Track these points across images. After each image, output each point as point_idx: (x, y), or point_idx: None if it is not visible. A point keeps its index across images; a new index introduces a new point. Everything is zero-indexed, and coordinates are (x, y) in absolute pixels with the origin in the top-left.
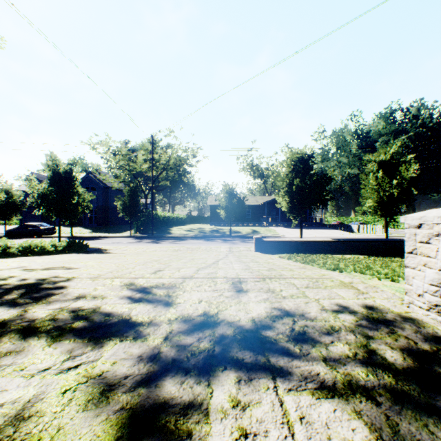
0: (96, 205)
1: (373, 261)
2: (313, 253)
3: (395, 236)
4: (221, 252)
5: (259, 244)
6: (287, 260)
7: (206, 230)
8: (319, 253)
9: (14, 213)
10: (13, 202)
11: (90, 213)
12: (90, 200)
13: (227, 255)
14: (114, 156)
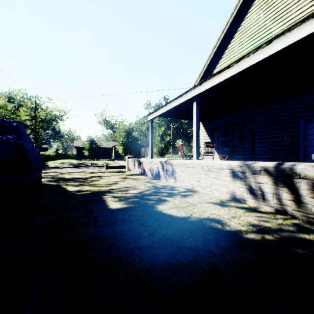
0: None
1: None
2: None
3: None
4: None
5: (107, 167)
6: None
7: (75, 163)
8: None
9: None
10: None
11: None
12: None
13: None
14: None
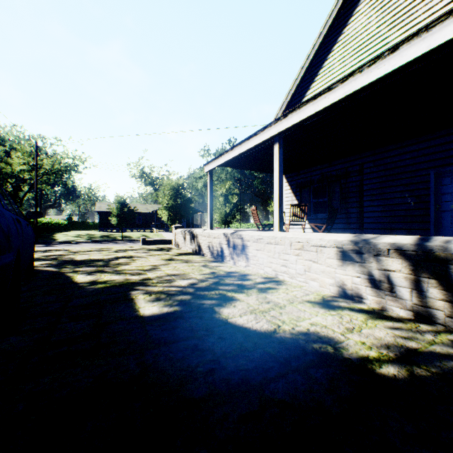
0: None
1: None
2: None
3: None
4: None
5: (145, 242)
6: None
7: (96, 236)
8: None
9: None
10: None
11: None
12: None
13: None
14: None
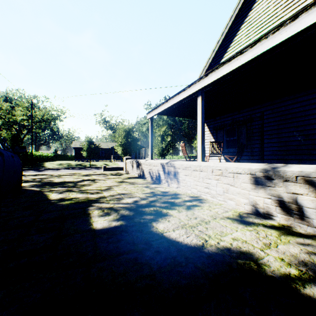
0: None
1: None
2: None
3: None
4: None
5: (105, 169)
6: None
7: (73, 164)
8: None
9: None
10: None
11: None
12: None
13: None
14: None
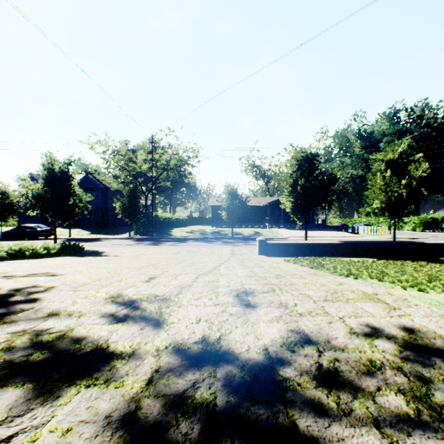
0: (95, 206)
1: (385, 265)
2: (319, 256)
3: (401, 238)
4: (223, 255)
5: (262, 247)
6: (294, 265)
7: (207, 232)
8: (325, 256)
9: (10, 214)
10: (9, 203)
11: (90, 215)
12: (89, 201)
13: (229, 258)
14: (113, 156)
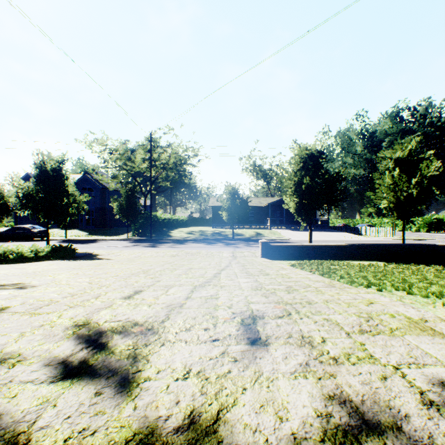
0: (93, 207)
1: (401, 270)
2: (326, 259)
3: (407, 239)
4: (223, 258)
5: (265, 249)
6: (303, 271)
7: (207, 233)
8: (332, 259)
9: (5, 215)
10: (4, 203)
11: (88, 215)
12: (87, 201)
13: (230, 262)
14: (111, 155)
